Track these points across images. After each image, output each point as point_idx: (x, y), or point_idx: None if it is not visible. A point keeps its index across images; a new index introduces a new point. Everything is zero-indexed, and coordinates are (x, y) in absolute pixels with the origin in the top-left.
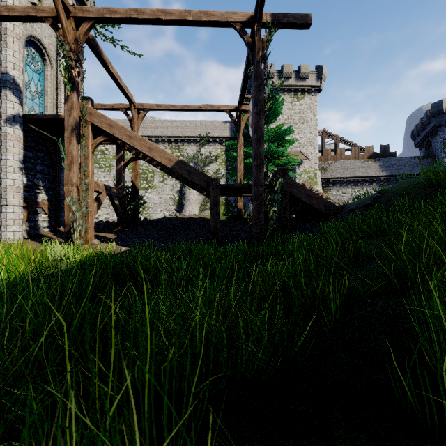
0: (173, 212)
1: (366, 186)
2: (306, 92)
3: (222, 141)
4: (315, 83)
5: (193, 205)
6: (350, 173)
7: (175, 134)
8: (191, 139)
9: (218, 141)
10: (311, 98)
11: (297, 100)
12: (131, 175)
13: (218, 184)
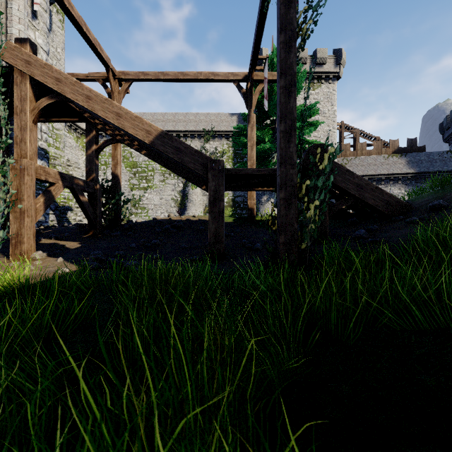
0: (174, 214)
1: (390, 185)
2: (323, 79)
3: (229, 136)
4: (333, 69)
5: (197, 207)
6: (373, 170)
7: (177, 129)
8: (194, 134)
9: (224, 136)
10: (328, 86)
11: (313, 88)
12: (129, 174)
13: (221, 168)
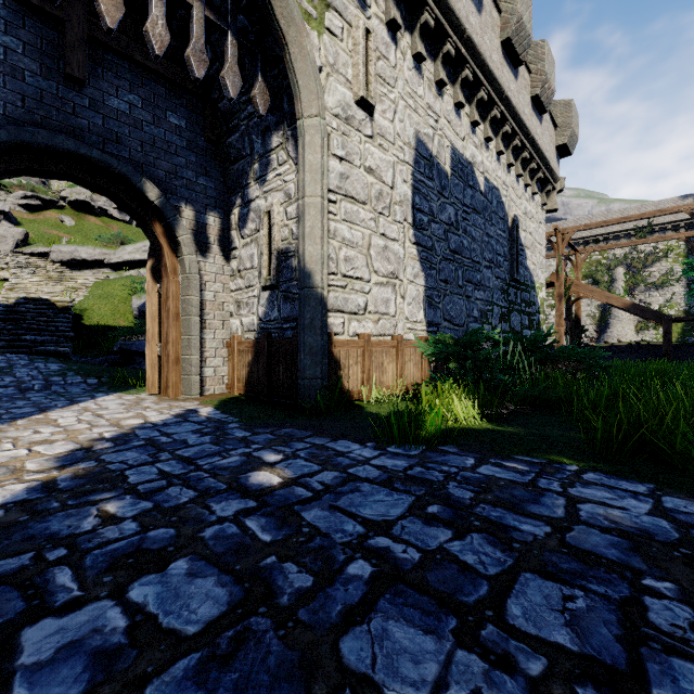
0: (590, 333)
1: None
2: None
3: (678, 227)
4: None
5: (624, 324)
6: None
7: (595, 233)
8: (620, 235)
9: (670, 228)
10: None
11: None
12: None
13: (670, 318)
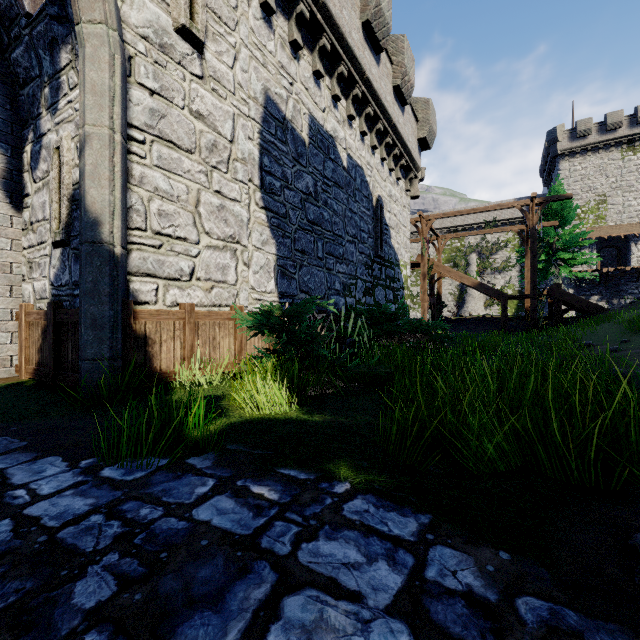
0: (452, 308)
1: None
2: None
3: (514, 223)
4: None
5: (476, 301)
6: None
7: (455, 224)
8: (473, 227)
9: (509, 224)
10: None
11: (634, 152)
12: None
13: (506, 296)
